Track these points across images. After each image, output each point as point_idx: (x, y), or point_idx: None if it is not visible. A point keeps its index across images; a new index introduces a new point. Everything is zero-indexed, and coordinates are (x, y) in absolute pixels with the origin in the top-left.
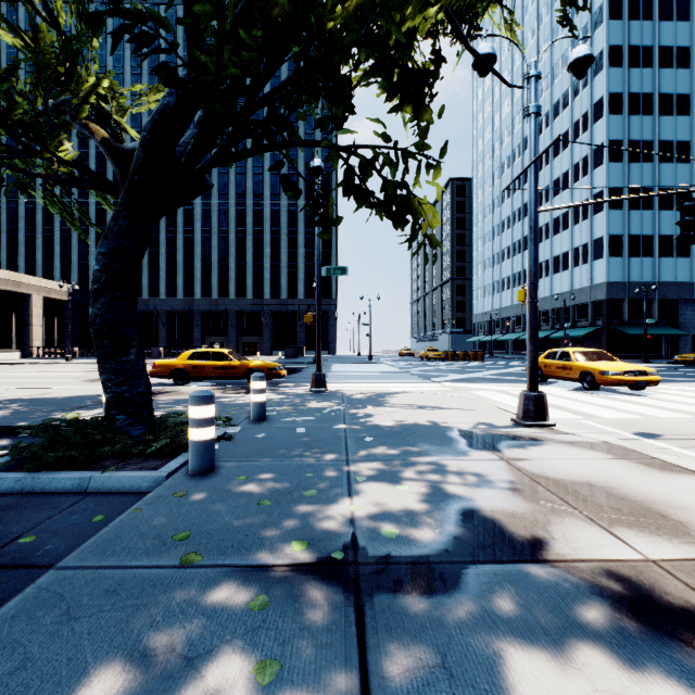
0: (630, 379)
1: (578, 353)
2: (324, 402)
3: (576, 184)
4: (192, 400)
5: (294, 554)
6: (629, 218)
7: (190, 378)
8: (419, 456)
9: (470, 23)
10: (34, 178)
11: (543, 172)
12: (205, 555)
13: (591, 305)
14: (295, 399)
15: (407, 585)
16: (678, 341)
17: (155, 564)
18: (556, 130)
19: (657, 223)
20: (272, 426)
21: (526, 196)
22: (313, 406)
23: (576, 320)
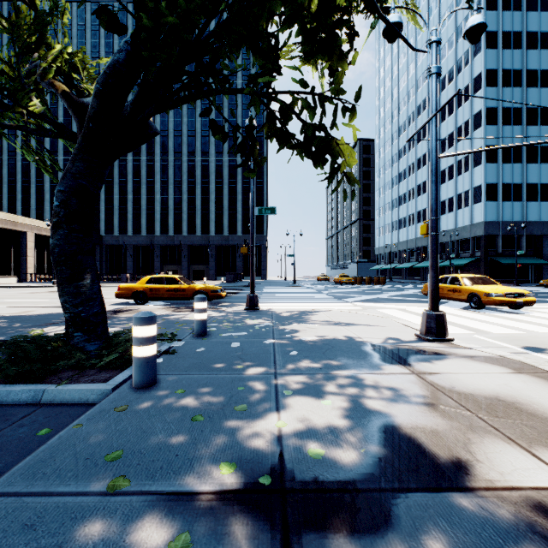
0: (510, 300)
1: (466, 278)
2: (256, 319)
3: (459, 142)
4: (135, 320)
5: (222, 478)
6: (502, 170)
7: (148, 298)
8: (339, 370)
9: (379, 1)
10: (29, 140)
11: None
12: (133, 479)
13: (471, 240)
14: (233, 316)
15: (337, 520)
16: (542, 269)
17: (82, 490)
18: (443, 100)
19: (525, 173)
20: (211, 340)
21: (418, 152)
22: (247, 323)
23: (459, 252)
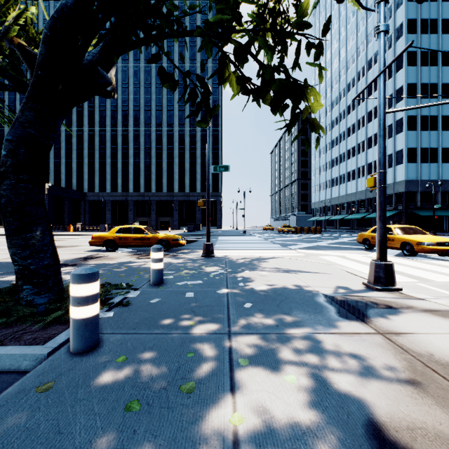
0: (442, 248)
1: (398, 228)
2: (211, 266)
3: None
4: (73, 278)
5: None
6: (421, 136)
7: (117, 246)
8: (297, 328)
9: None
10: None
11: (360, 106)
12: None
13: (394, 196)
14: (190, 263)
15: None
16: None
17: None
18: (369, 78)
19: (440, 139)
20: (166, 290)
21: (348, 123)
22: (202, 270)
23: None
